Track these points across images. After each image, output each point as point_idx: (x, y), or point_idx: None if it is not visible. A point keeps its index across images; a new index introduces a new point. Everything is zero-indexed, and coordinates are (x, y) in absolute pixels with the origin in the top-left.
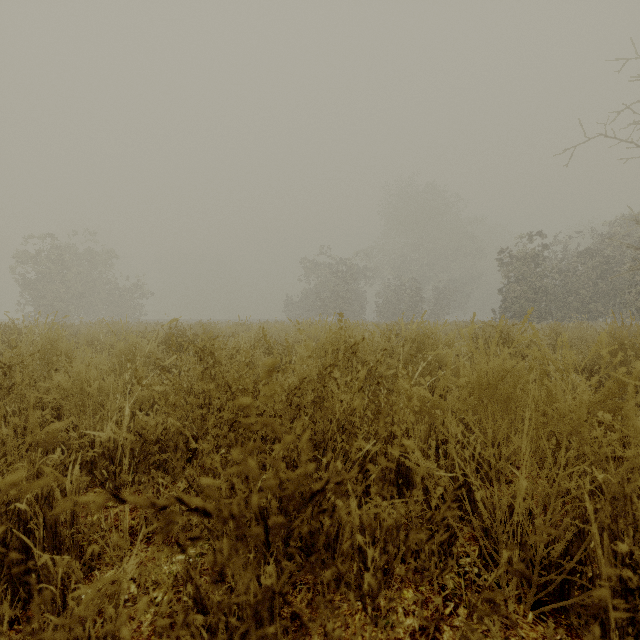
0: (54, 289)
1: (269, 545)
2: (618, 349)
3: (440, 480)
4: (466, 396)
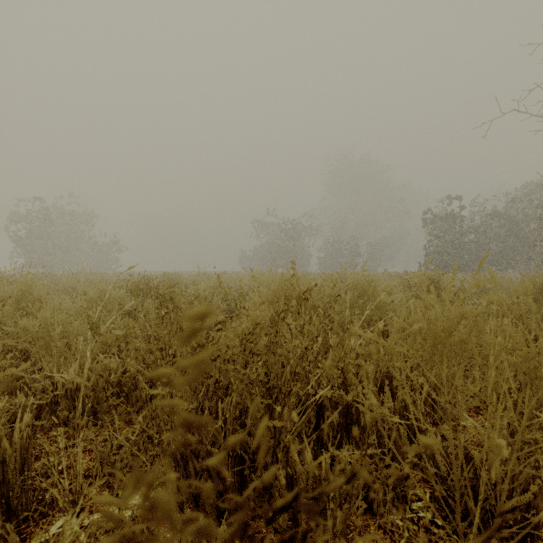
0: (42, 245)
1: (221, 497)
2: (539, 295)
3: (394, 426)
4: (420, 342)
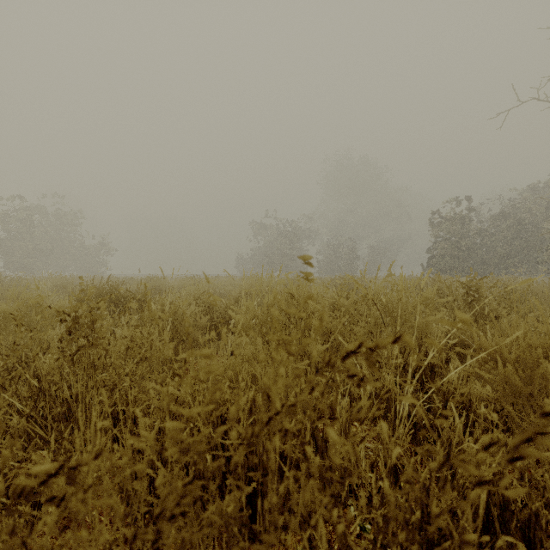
0: (23, 246)
1: None
2: None
3: None
4: None
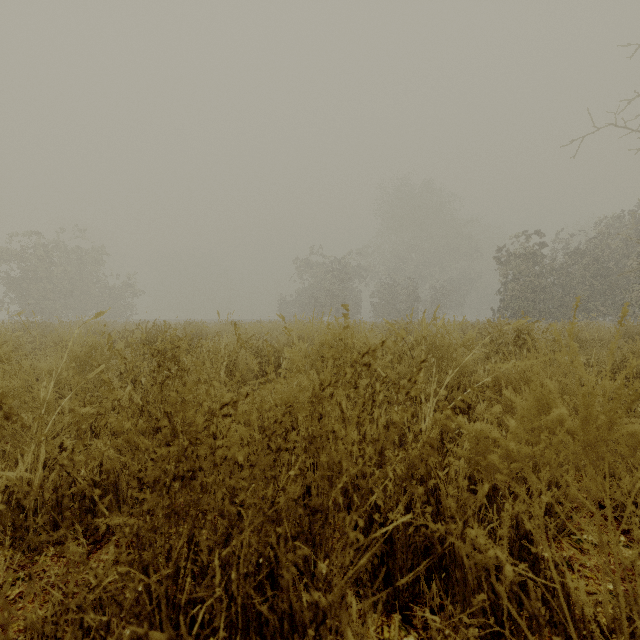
0: (40, 288)
1: None
2: None
3: (516, 579)
4: (563, 438)
